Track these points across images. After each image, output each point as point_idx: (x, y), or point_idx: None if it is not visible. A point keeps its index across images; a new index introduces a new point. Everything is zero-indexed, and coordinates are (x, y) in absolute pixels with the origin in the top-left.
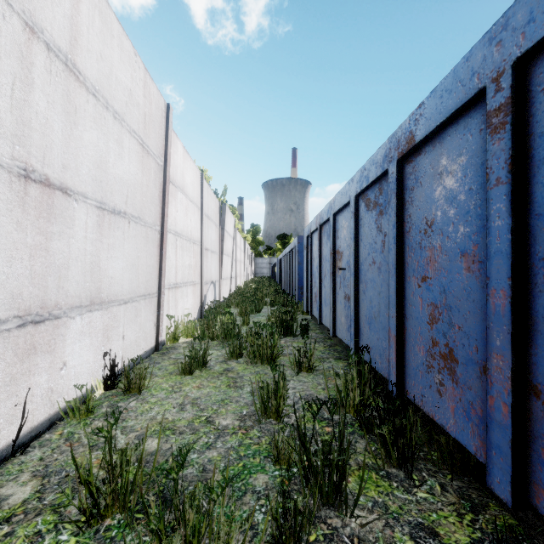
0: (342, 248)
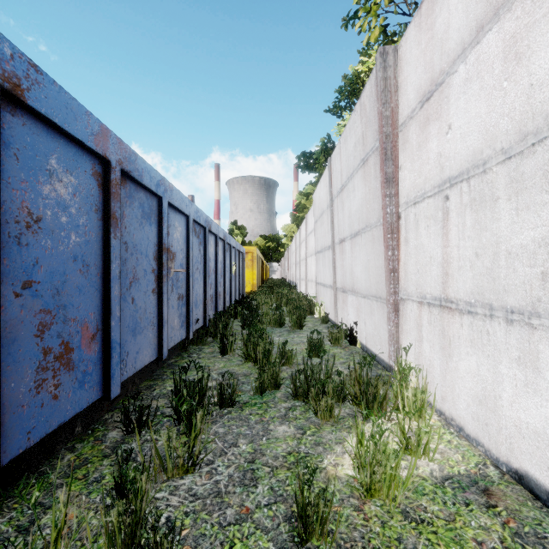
0: (175, 249)
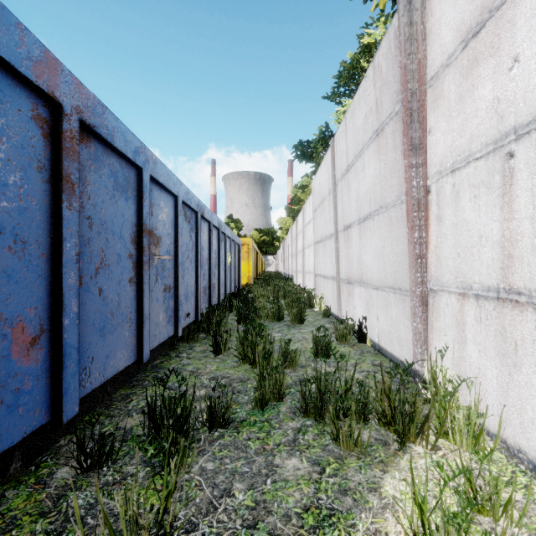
0: (160, 232)
